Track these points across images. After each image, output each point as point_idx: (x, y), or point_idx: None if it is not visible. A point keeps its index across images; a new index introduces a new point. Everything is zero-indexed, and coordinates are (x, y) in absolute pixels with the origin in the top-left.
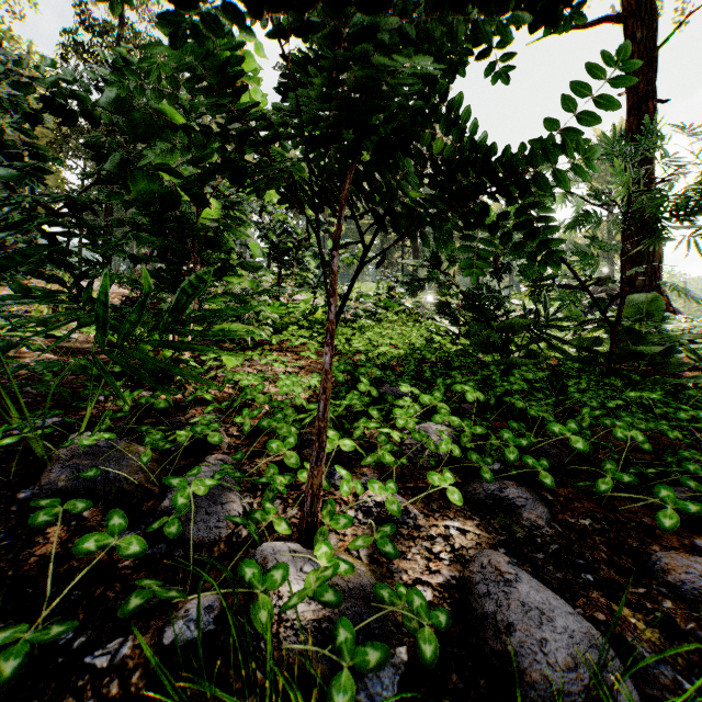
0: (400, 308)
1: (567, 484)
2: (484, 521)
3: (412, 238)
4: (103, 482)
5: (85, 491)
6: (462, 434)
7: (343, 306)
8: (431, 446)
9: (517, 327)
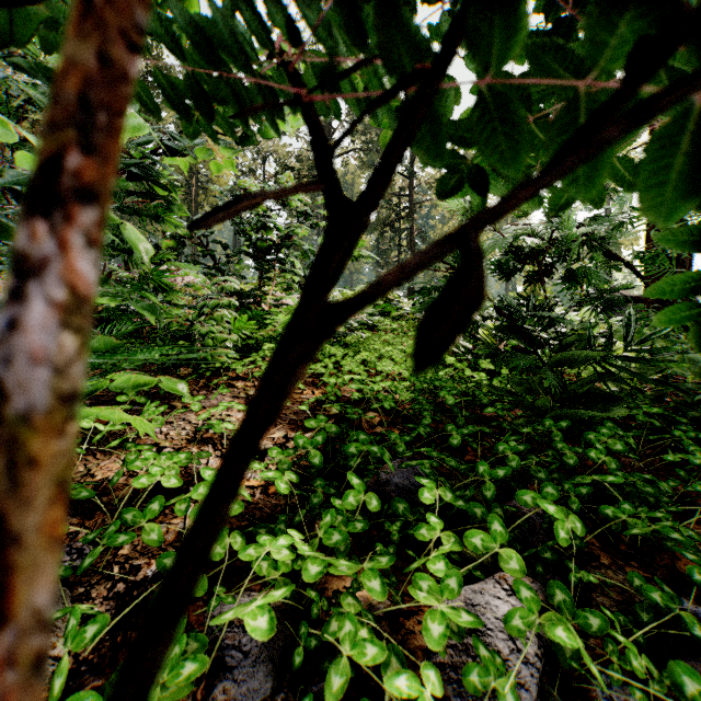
0: (399, 313)
1: None
2: None
3: (586, 163)
4: None
5: None
6: None
7: None
8: (507, 698)
9: (578, 359)
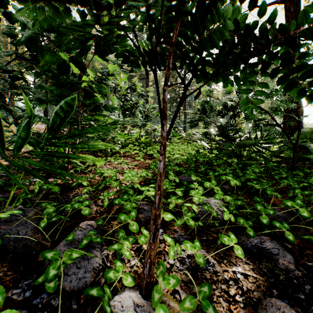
0: (180, 137)
1: (295, 236)
2: (255, 266)
3: (216, 82)
4: (15, 240)
5: (2, 247)
6: (229, 205)
7: (172, 127)
8: (214, 213)
9: (246, 144)
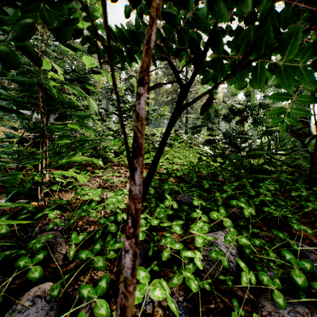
0: (181, 140)
1: None
2: None
3: (238, 78)
4: None
5: None
6: (244, 245)
7: (154, 168)
8: (225, 263)
9: (257, 155)
